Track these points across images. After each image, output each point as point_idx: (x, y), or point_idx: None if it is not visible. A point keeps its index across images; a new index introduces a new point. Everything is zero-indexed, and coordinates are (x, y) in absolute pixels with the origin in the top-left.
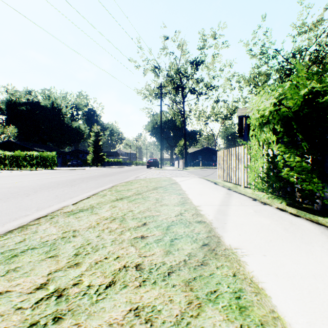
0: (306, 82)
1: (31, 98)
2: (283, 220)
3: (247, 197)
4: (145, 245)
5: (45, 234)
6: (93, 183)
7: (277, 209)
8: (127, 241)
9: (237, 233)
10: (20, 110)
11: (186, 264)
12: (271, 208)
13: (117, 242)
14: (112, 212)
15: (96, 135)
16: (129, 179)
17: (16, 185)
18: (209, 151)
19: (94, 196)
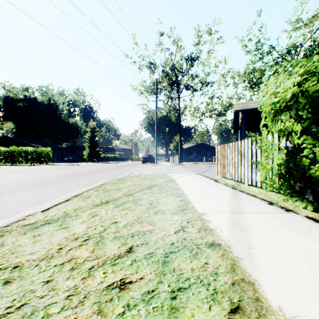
0: None
1: (28, 94)
2: None
3: (260, 199)
4: (124, 312)
5: None
6: (82, 180)
7: (309, 220)
8: (94, 298)
9: (278, 274)
10: (18, 106)
11: None
12: (300, 218)
13: (73, 301)
14: (88, 226)
15: (92, 130)
16: (123, 175)
17: None
18: (203, 147)
19: (75, 197)
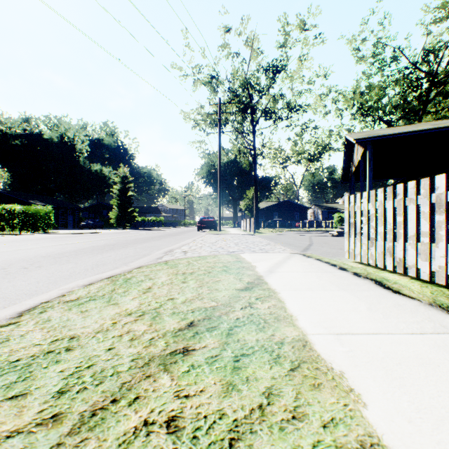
0: None
1: (29, 127)
2: None
3: None
4: None
5: None
6: (31, 278)
7: None
8: None
9: None
10: (13, 145)
11: None
12: None
13: None
14: None
15: (123, 181)
16: (148, 257)
17: None
18: (289, 206)
19: None
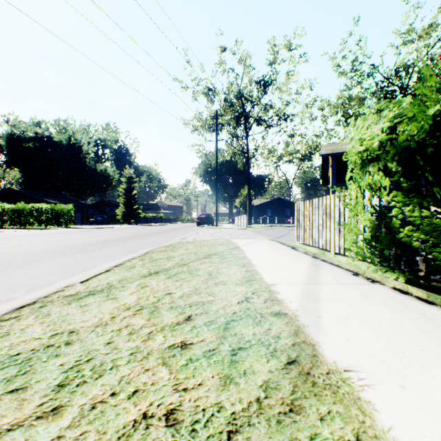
0: (436, 96)
1: (41, 131)
2: (411, 311)
3: (344, 270)
4: (187, 364)
5: (19, 340)
6: (120, 248)
7: (394, 291)
8: (157, 354)
9: (342, 337)
10: (26, 147)
11: (262, 409)
12: (385, 289)
13: (138, 357)
14: (139, 297)
15: (129, 181)
16: (172, 241)
17: (11, 250)
18: (281, 203)
19: (116, 268)
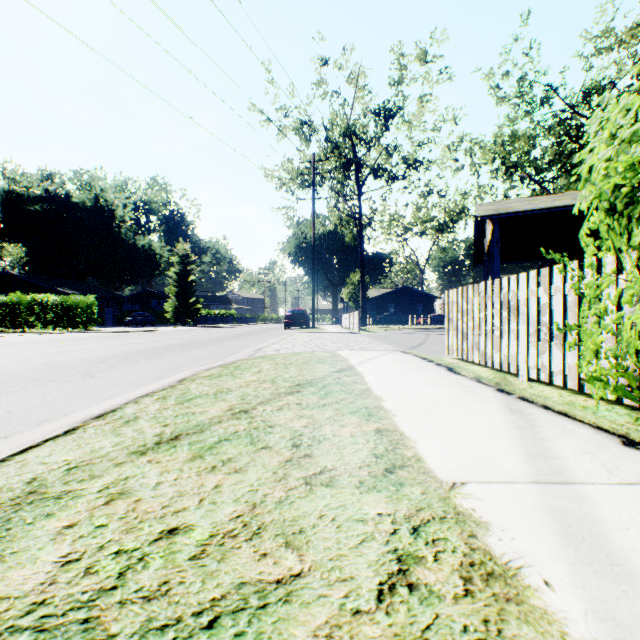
0: None
1: (53, 187)
2: None
3: (592, 429)
4: None
5: None
6: (144, 368)
7: None
8: None
9: None
10: (31, 212)
11: None
12: None
13: None
14: (70, 554)
15: (183, 261)
16: (240, 355)
17: None
18: (410, 294)
19: (95, 421)
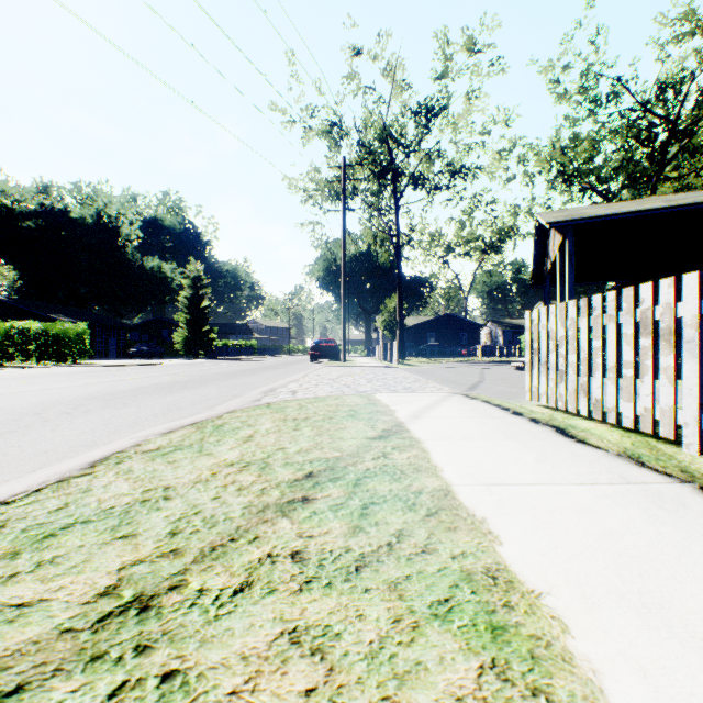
0: None
1: (49, 201)
2: None
3: None
4: None
5: None
6: (82, 425)
7: None
8: None
9: None
10: (24, 229)
11: None
12: None
13: None
14: None
15: (194, 284)
16: (240, 399)
17: None
18: (452, 323)
19: None
